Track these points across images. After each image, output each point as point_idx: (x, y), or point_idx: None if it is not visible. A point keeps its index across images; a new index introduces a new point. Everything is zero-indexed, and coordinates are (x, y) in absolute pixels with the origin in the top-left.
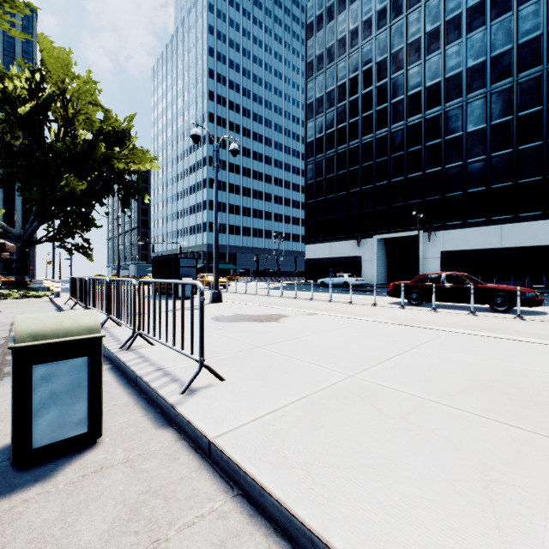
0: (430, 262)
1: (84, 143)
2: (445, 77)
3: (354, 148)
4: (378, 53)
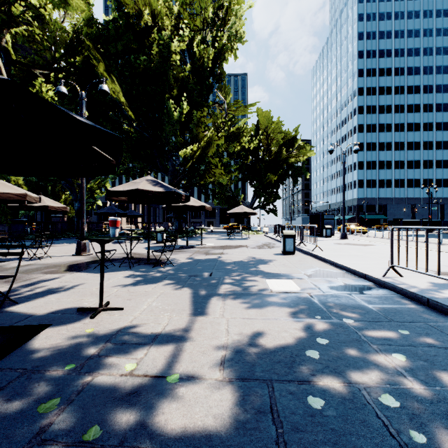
0: None
1: (274, 153)
2: None
3: None
4: None
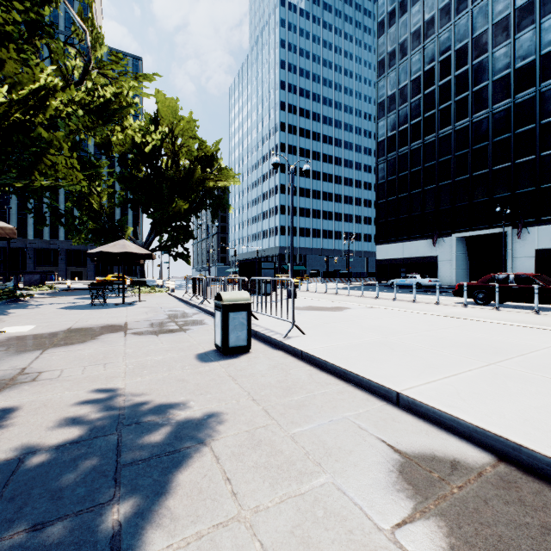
0: (521, 261)
1: (185, 169)
2: (541, 54)
3: (430, 143)
4: (458, 39)
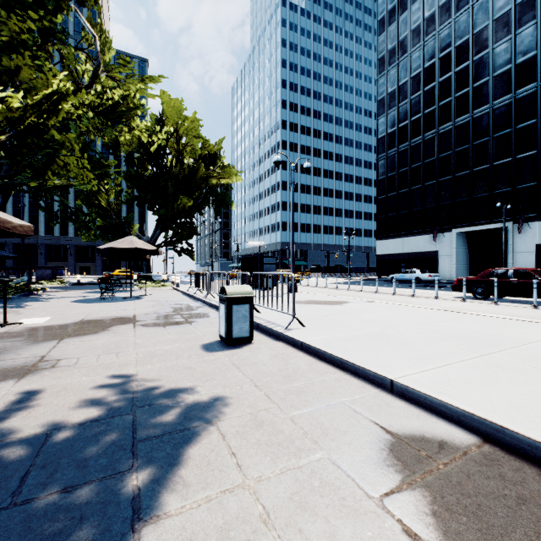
0: (522, 256)
1: (189, 168)
2: None
3: (430, 139)
4: (458, 36)
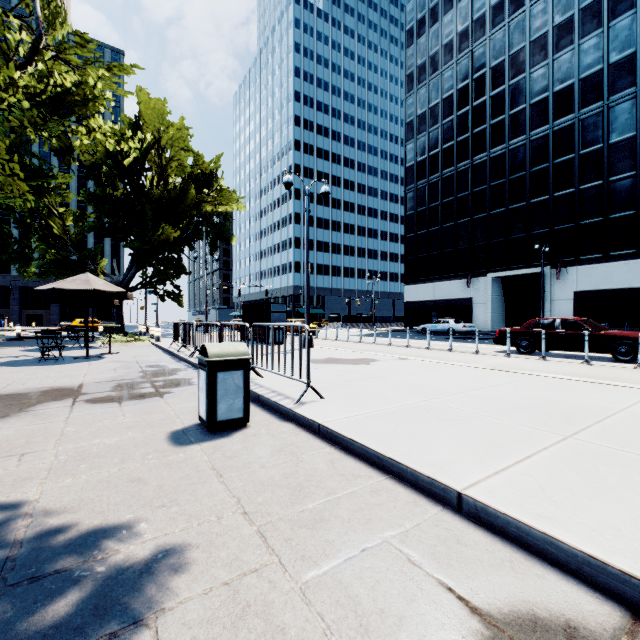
0: (559, 304)
1: (175, 189)
2: (580, 78)
3: (463, 171)
4: (493, 56)
